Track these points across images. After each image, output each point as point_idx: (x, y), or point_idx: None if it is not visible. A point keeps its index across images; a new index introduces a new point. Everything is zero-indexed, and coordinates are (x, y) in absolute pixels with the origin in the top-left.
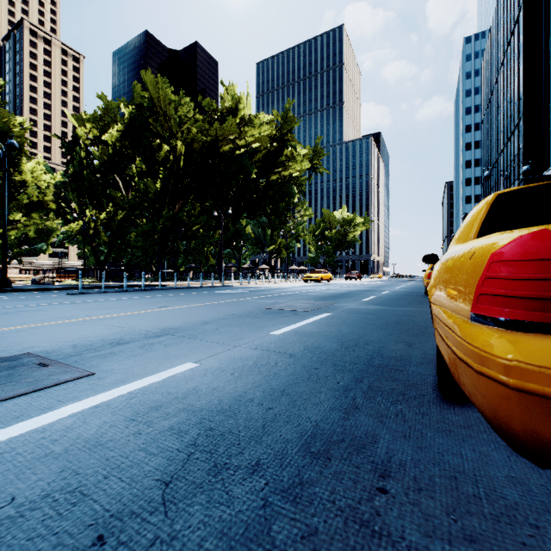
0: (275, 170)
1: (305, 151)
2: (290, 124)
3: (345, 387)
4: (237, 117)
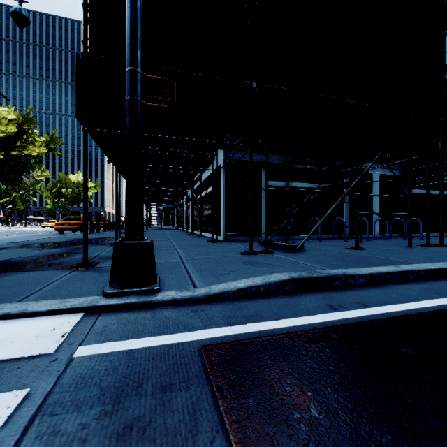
0: (15, 148)
1: (43, 138)
2: (30, 122)
3: (50, 234)
4: None
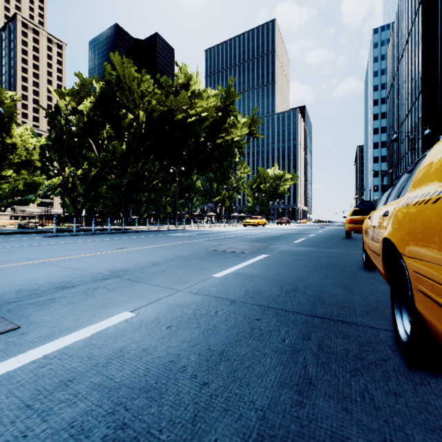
0: (219, 135)
1: (244, 119)
2: (232, 97)
3: (292, 348)
4: (188, 91)
